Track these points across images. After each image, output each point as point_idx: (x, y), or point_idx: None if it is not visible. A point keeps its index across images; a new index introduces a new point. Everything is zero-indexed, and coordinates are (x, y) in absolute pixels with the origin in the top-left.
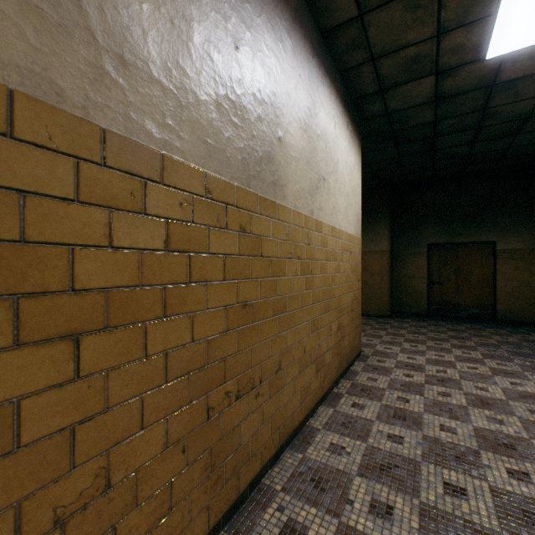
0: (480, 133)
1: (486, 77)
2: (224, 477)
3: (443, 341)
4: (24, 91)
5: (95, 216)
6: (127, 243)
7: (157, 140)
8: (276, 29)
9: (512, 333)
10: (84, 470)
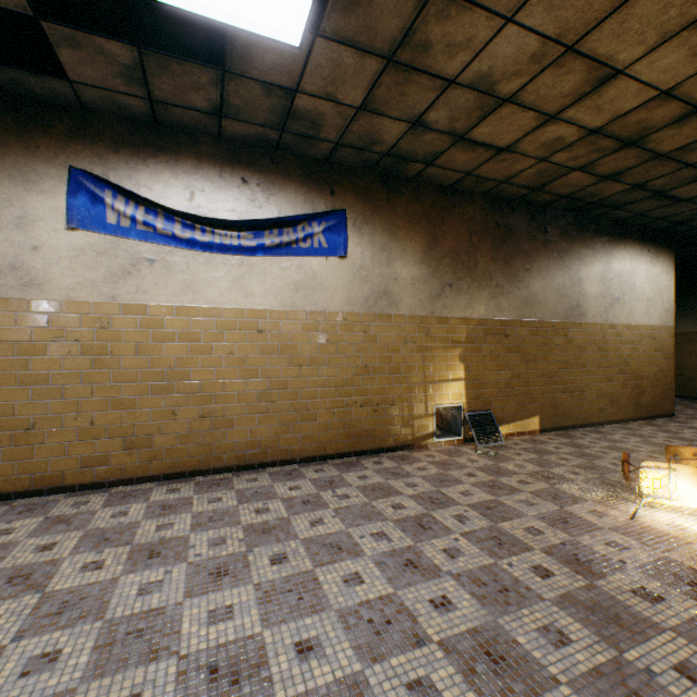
0: None
1: None
2: (558, 415)
3: None
4: (522, 319)
5: (530, 338)
6: (535, 343)
7: (540, 318)
8: (580, 251)
9: None
10: (528, 389)
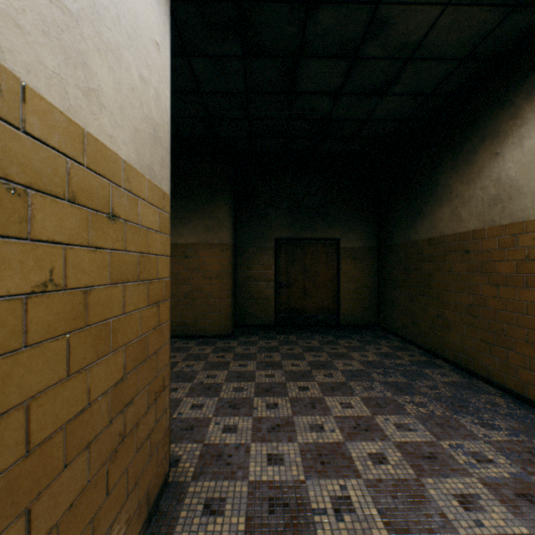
0: (353, 73)
1: None
2: None
3: (307, 379)
4: None
5: None
6: None
7: None
8: None
9: (364, 345)
10: None
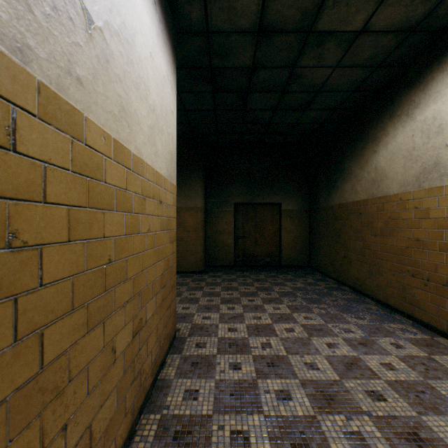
0: (283, 99)
1: (308, 14)
2: None
3: (254, 296)
4: None
5: None
6: None
7: None
8: None
9: (296, 278)
10: None
